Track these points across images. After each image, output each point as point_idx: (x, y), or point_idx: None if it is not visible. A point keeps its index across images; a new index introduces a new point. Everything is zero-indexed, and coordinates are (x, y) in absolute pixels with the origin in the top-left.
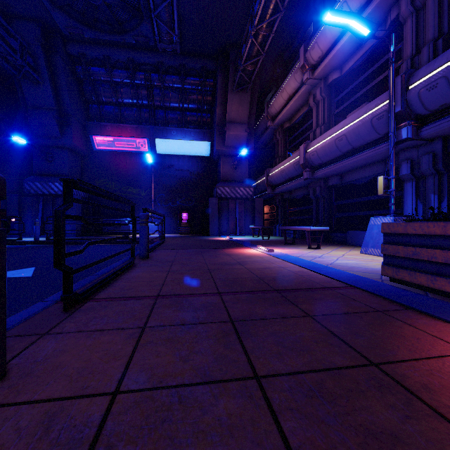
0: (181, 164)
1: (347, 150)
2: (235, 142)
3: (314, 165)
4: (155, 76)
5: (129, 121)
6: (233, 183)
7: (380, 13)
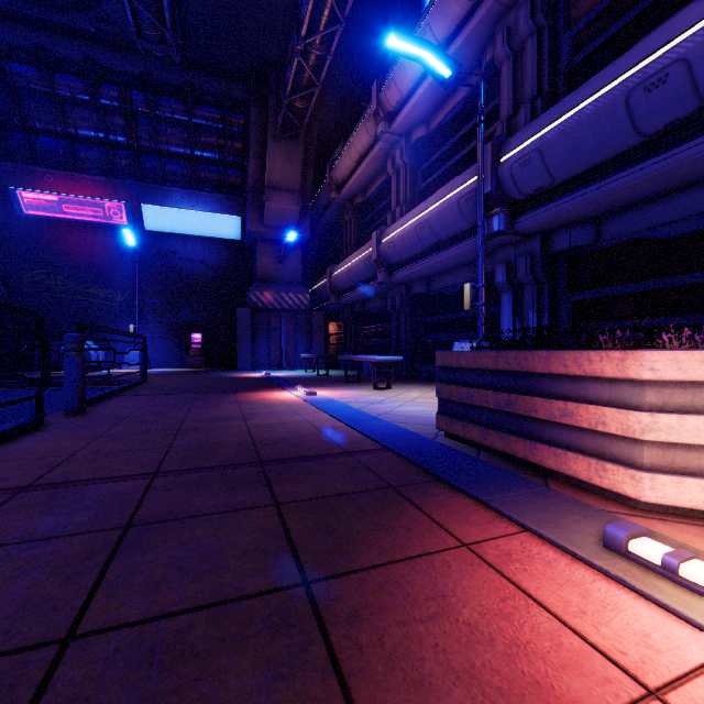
0: (191, 251)
1: (432, 244)
2: (281, 220)
3: (392, 263)
4: (140, 97)
5: (90, 169)
6: (278, 285)
7: (472, 49)
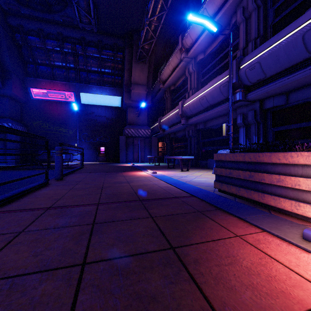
0: (100, 112)
1: (207, 106)
2: (138, 98)
3: (188, 115)
4: (79, 47)
5: (59, 78)
6: (137, 126)
7: (226, 18)
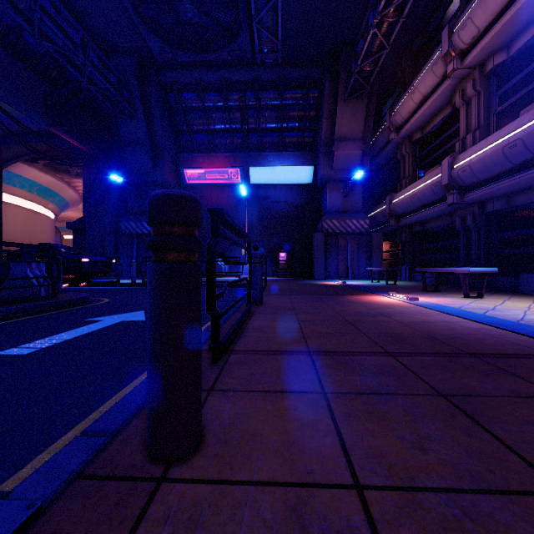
0: (278, 195)
1: (523, 161)
2: (346, 163)
3: (465, 185)
4: (250, 95)
5: (220, 149)
6: (343, 214)
7: None
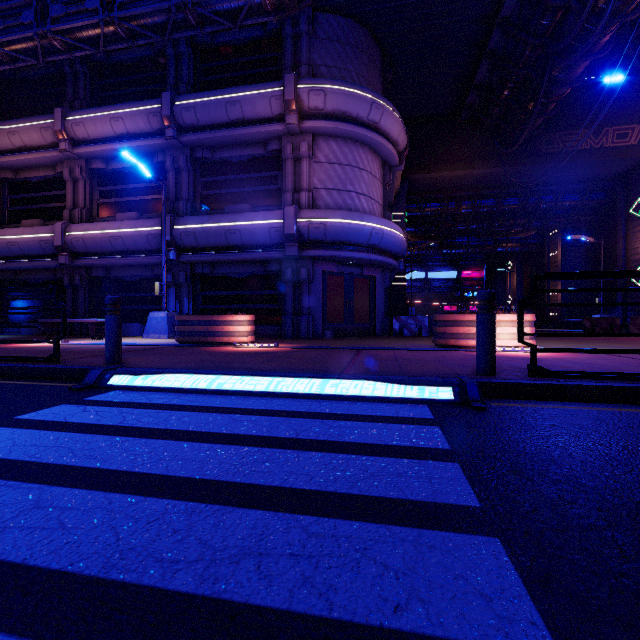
0: None
1: (122, 250)
2: None
3: (77, 251)
4: None
5: None
6: None
7: (150, 149)
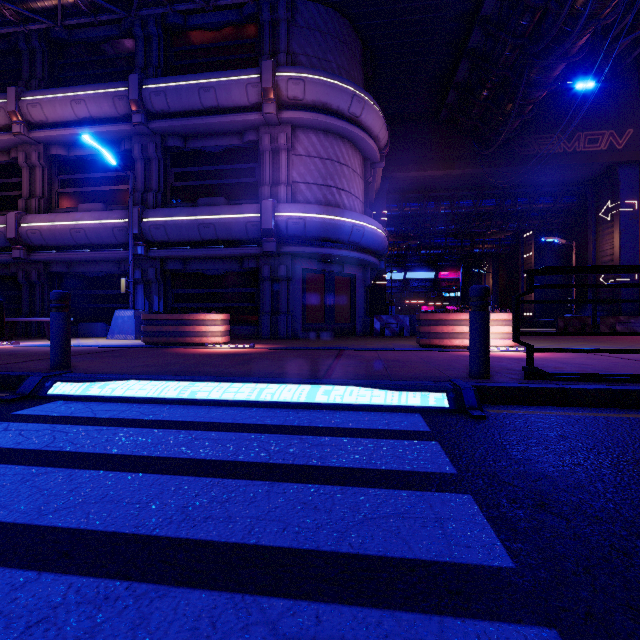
0: None
1: (84, 244)
2: None
3: (33, 245)
4: None
5: None
6: None
7: (117, 136)
